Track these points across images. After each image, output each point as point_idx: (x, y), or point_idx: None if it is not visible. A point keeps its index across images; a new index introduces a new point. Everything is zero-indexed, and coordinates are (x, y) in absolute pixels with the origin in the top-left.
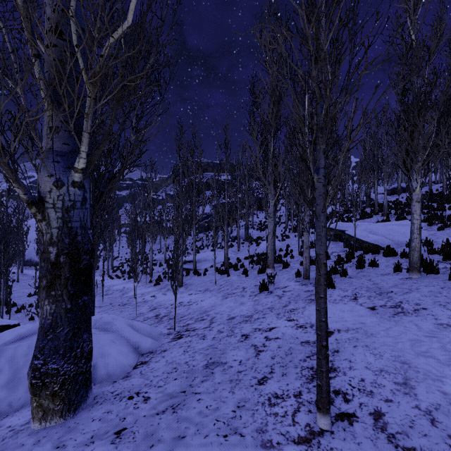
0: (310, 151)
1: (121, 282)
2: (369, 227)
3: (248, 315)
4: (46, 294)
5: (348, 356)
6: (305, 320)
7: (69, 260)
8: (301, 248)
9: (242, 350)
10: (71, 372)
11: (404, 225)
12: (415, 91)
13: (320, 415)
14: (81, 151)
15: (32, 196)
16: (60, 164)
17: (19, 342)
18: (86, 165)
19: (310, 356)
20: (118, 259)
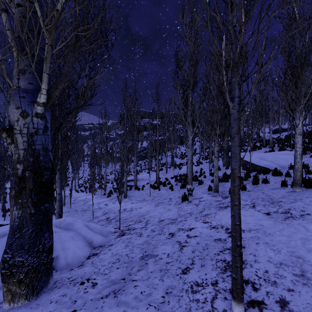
0: (226, 83)
1: (84, 194)
2: (260, 155)
3: (173, 218)
4: (15, 202)
5: (252, 251)
6: (217, 222)
7: (33, 175)
8: (211, 170)
9: (169, 245)
10: (34, 263)
11: (285, 154)
12: (298, 52)
13: (235, 303)
14: (42, 89)
15: (2, 123)
16: (26, 99)
17: (1, 238)
18: (47, 101)
19: (222, 251)
20: (82, 179)
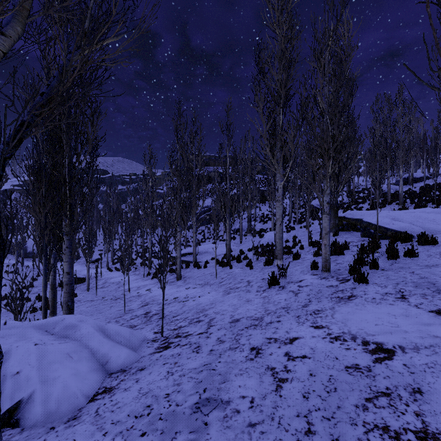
0: None
1: (119, 274)
2: (391, 214)
3: (257, 317)
4: None
5: None
6: (340, 327)
7: None
8: (310, 239)
9: (252, 377)
10: None
11: (429, 212)
12: None
13: None
14: None
15: None
16: None
17: None
18: None
19: (372, 399)
20: (119, 252)
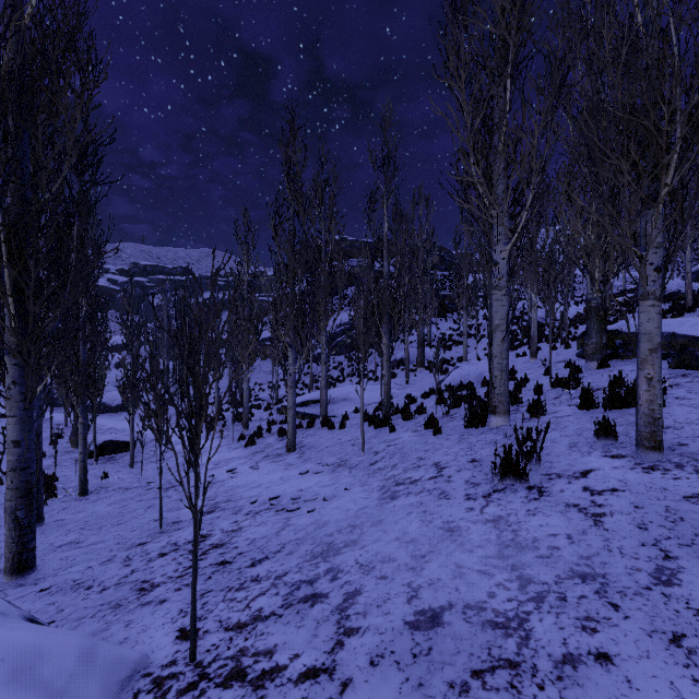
0: None
1: None
2: None
3: (501, 612)
4: None
5: None
6: None
7: None
8: (546, 374)
9: None
10: None
11: None
12: None
13: None
14: None
15: None
16: None
17: None
18: None
19: None
20: None
